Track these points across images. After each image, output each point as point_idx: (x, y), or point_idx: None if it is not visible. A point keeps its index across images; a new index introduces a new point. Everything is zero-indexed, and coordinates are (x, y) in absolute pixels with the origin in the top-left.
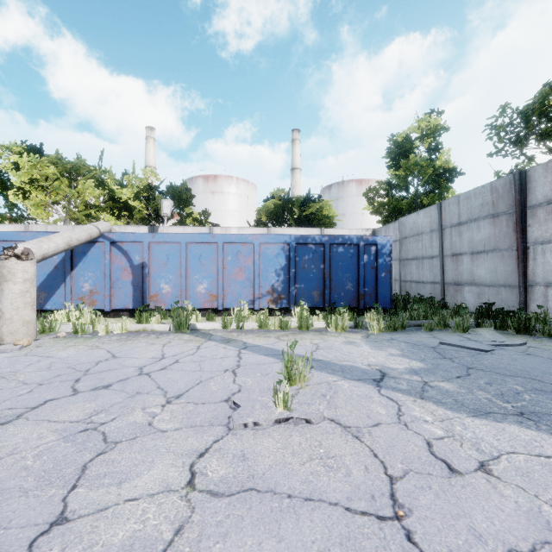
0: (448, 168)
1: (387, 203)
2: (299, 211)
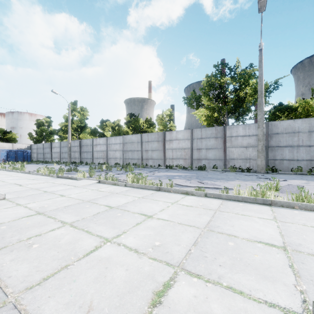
0: (52, 132)
1: (36, 137)
2: (3, 136)
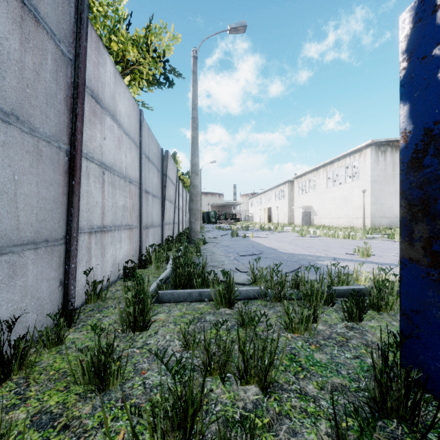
0: None
1: None
2: None
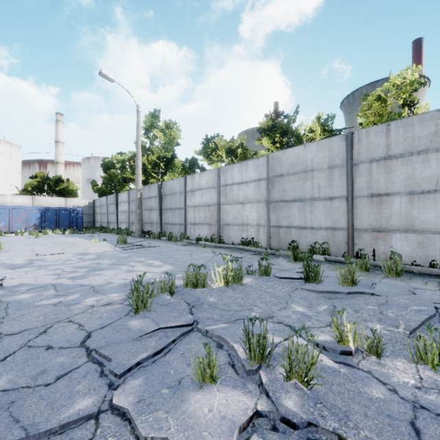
0: (126, 178)
1: (102, 188)
2: (54, 187)
